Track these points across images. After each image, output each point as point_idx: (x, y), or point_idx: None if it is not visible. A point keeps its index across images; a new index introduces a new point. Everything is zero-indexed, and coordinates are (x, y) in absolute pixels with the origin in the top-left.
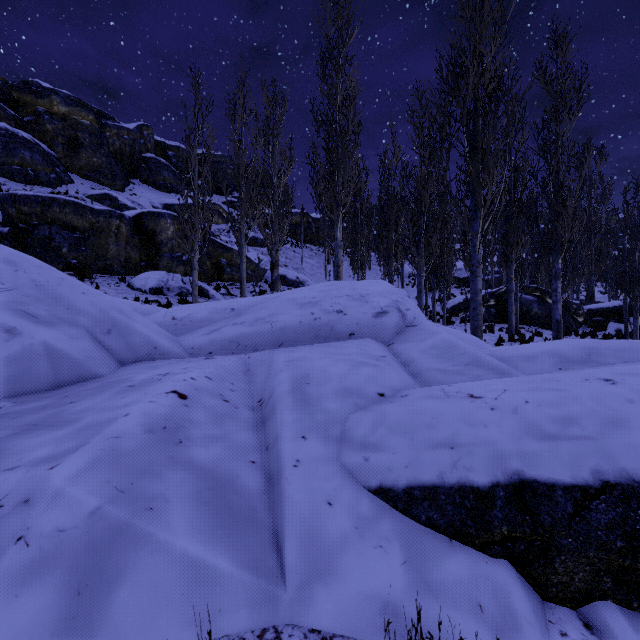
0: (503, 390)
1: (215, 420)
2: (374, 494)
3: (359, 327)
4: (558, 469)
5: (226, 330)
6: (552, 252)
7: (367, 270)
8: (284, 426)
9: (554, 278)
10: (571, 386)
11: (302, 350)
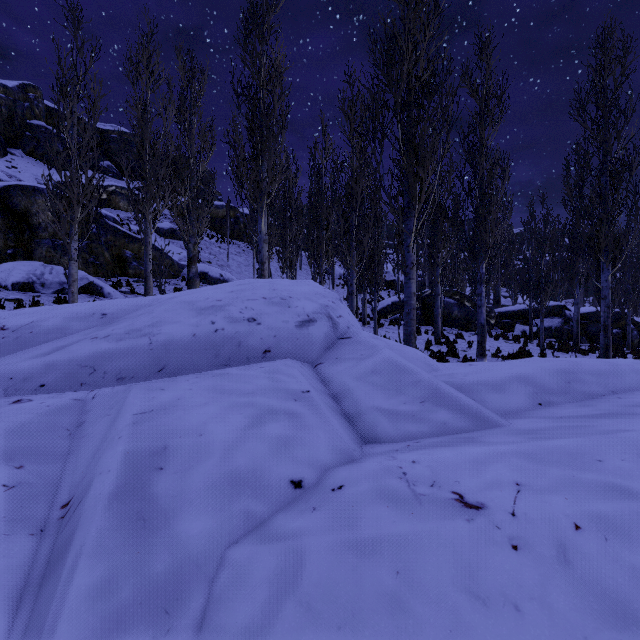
0: (515, 484)
1: None
2: None
3: (277, 341)
4: None
5: (77, 348)
6: (478, 257)
7: (298, 270)
8: (59, 618)
9: (479, 282)
10: (636, 479)
11: (179, 386)
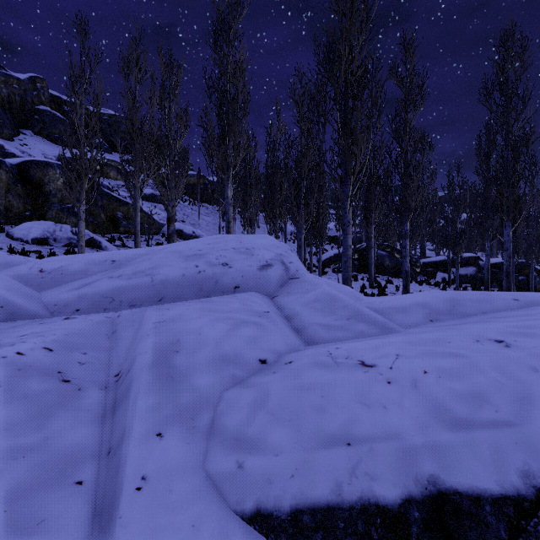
0: (396, 355)
1: (36, 416)
2: (249, 523)
3: (244, 280)
4: (481, 472)
5: (99, 284)
6: (403, 216)
7: (256, 228)
8: (134, 419)
9: (404, 237)
10: (466, 350)
11: (179, 307)
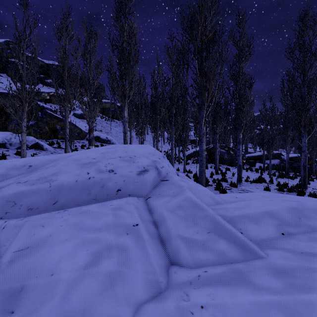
0: None
1: None
2: None
3: (125, 184)
4: None
5: (7, 189)
6: (237, 129)
7: (146, 134)
8: None
9: (238, 143)
10: None
11: (54, 223)
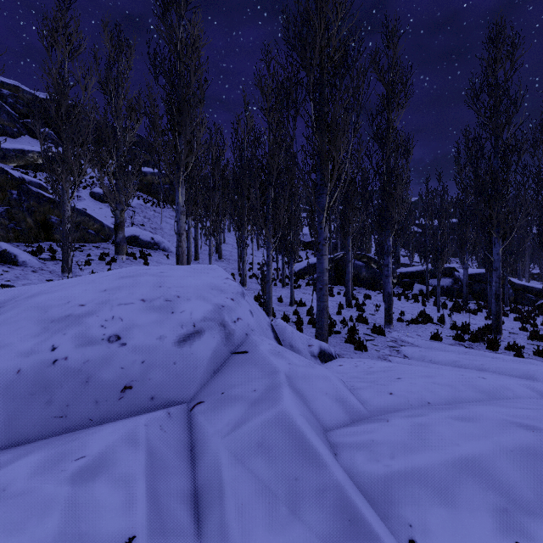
0: None
1: None
2: None
3: (145, 369)
4: None
5: None
6: (385, 230)
7: (227, 232)
8: None
9: (386, 254)
10: None
11: None
